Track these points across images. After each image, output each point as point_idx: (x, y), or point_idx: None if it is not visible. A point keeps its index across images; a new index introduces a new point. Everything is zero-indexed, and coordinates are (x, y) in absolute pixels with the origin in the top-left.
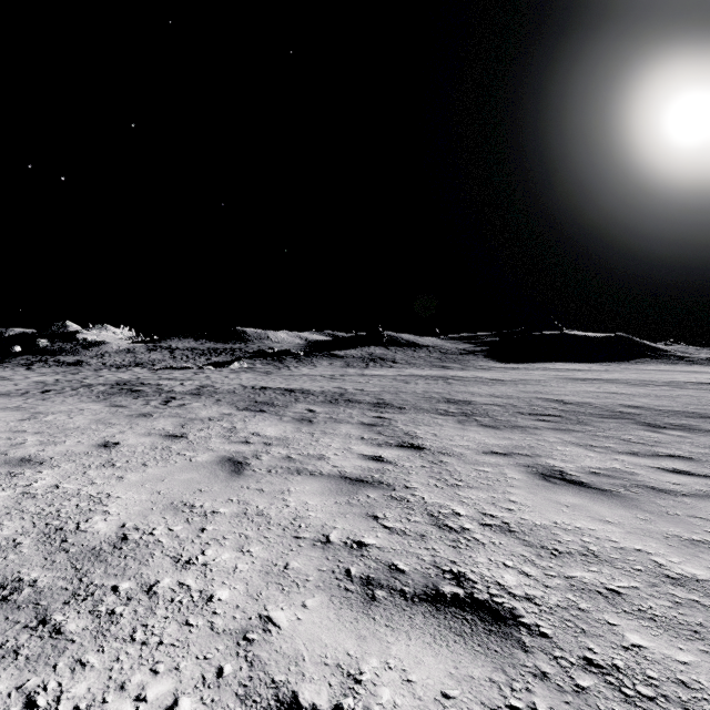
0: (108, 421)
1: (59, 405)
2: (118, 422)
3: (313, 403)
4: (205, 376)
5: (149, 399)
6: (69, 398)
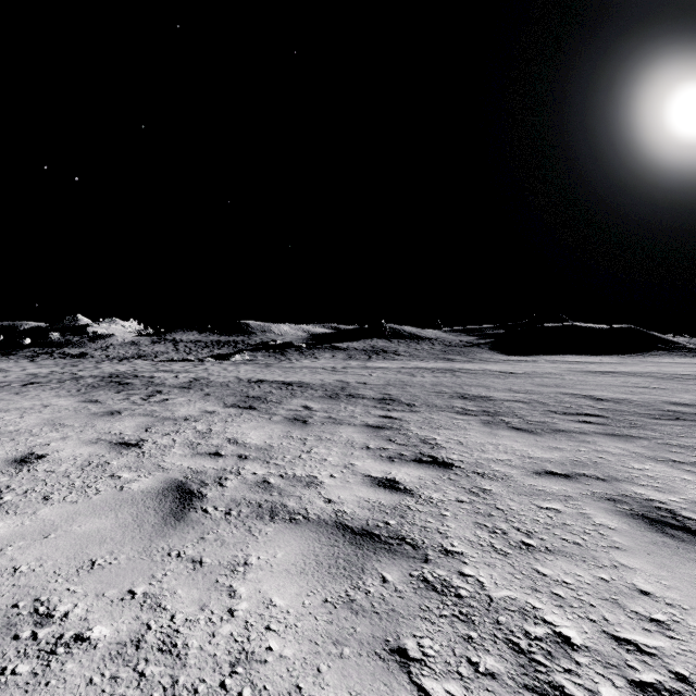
0: (62, 421)
1: (26, 400)
2: (72, 422)
3: (311, 398)
4: (204, 368)
5: (131, 393)
6: (46, 392)
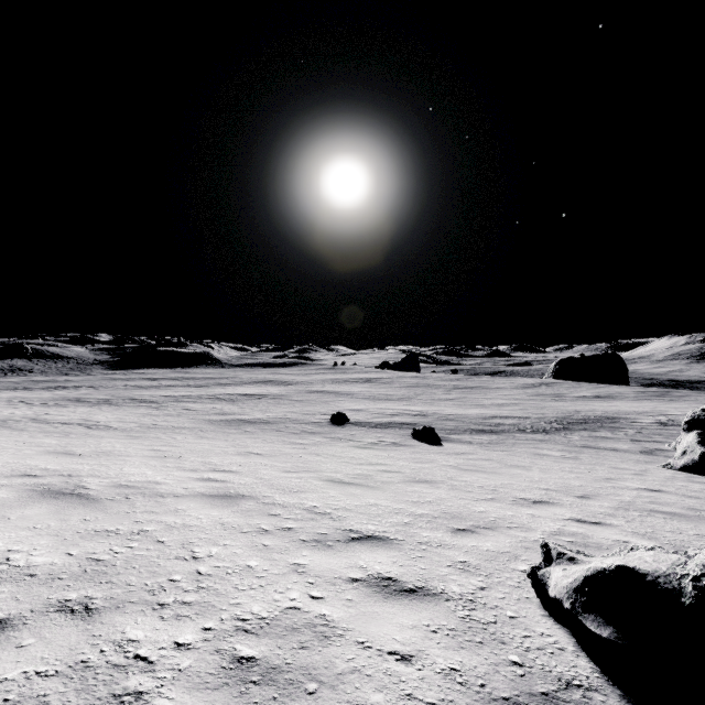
0: None
1: None
2: None
3: None
4: None
5: None
6: None
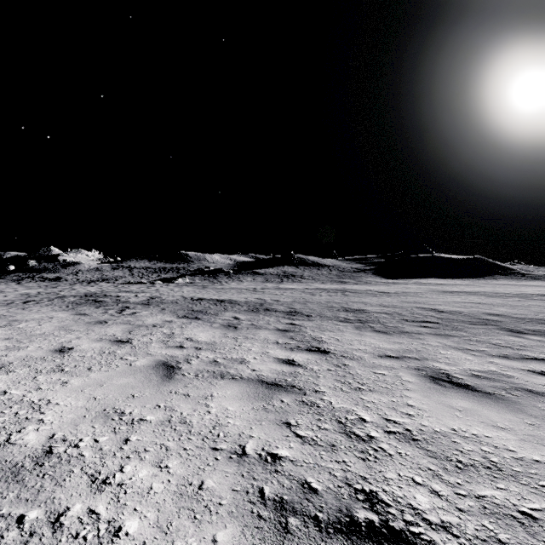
0: (69, 327)
1: (34, 313)
2: (77, 328)
3: (238, 311)
4: (155, 289)
5: (107, 309)
6: (44, 308)
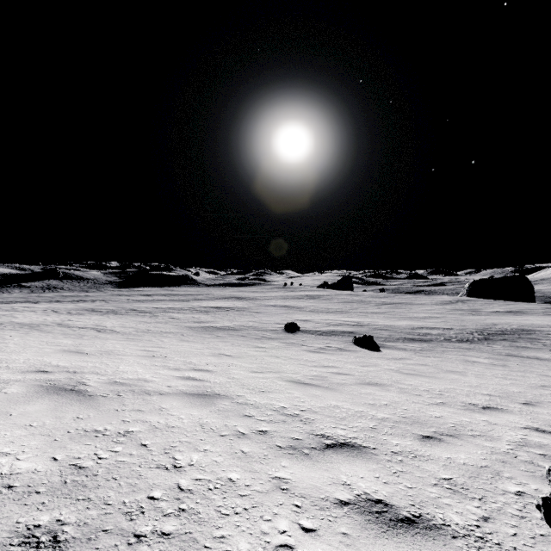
0: None
1: None
2: None
3: (21, 302)
4: None
5: None
6: None
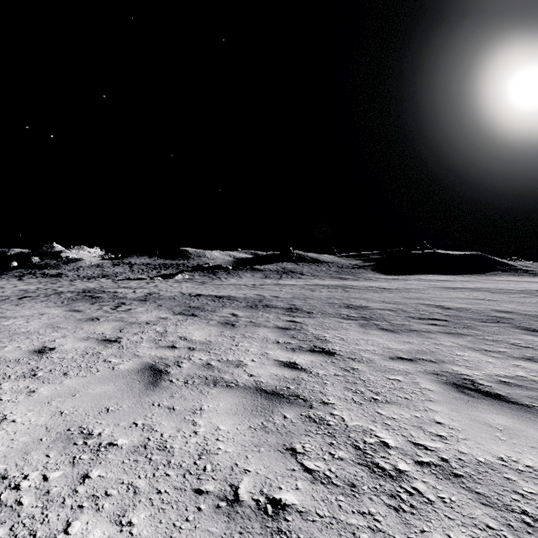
0: (58, 325)
1: (26, 310)
2: (66, 326)
3: (237, 308)
4: (154, 285)
5: (103, 305)
6: (38, 304)
